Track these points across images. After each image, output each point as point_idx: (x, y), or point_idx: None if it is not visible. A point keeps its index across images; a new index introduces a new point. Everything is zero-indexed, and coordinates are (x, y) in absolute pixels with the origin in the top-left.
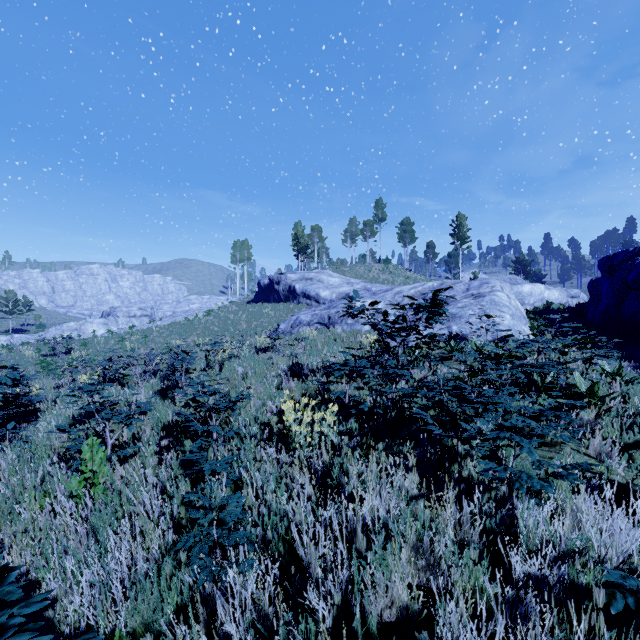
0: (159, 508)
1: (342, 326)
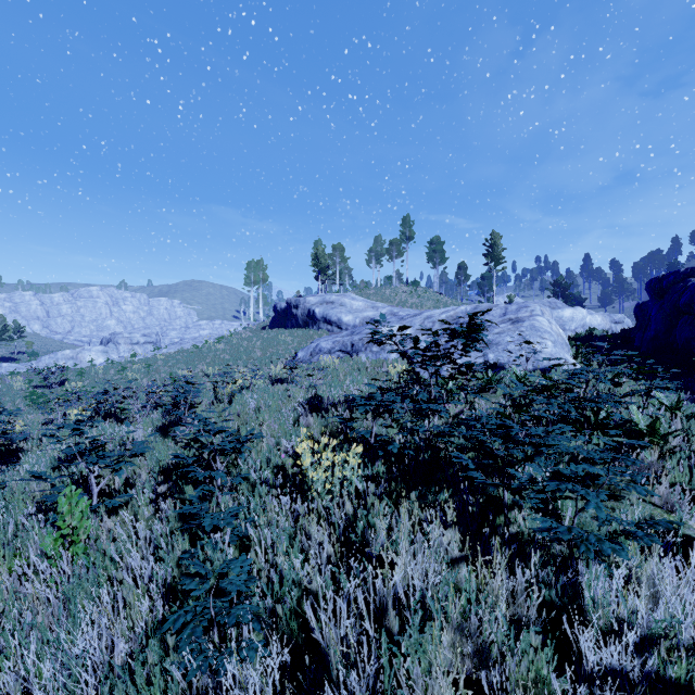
0: (149, 572)
1: (366, 354)
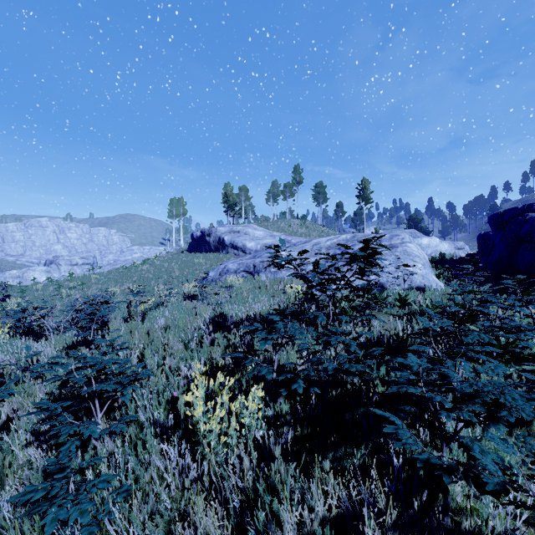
0: None
1: (266, 274)
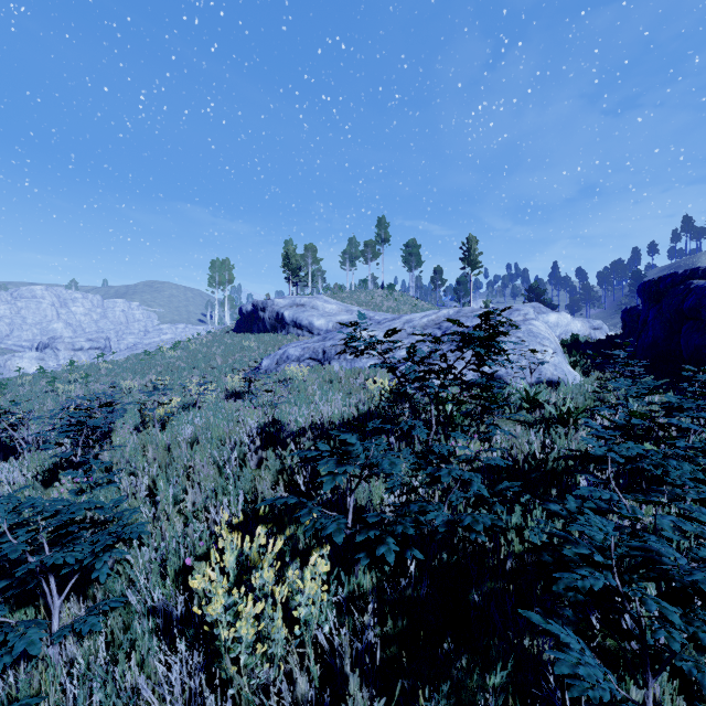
0: None
1: (340, 362)
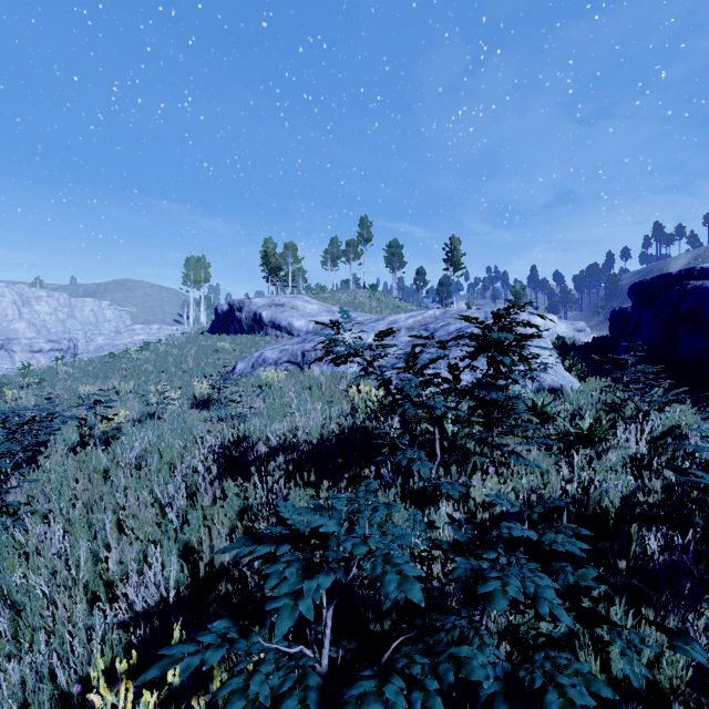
0: None
1: (321, 366)
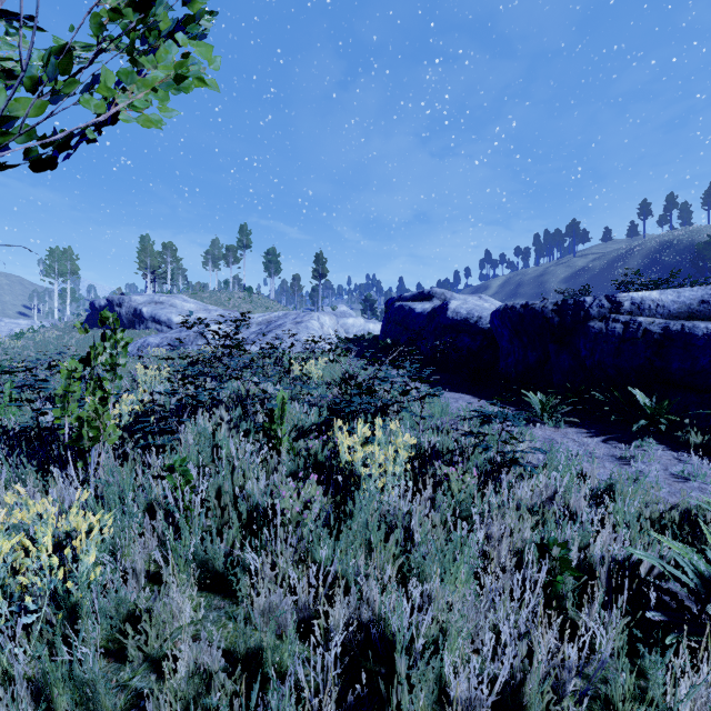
0: None
1: (193, 347)
